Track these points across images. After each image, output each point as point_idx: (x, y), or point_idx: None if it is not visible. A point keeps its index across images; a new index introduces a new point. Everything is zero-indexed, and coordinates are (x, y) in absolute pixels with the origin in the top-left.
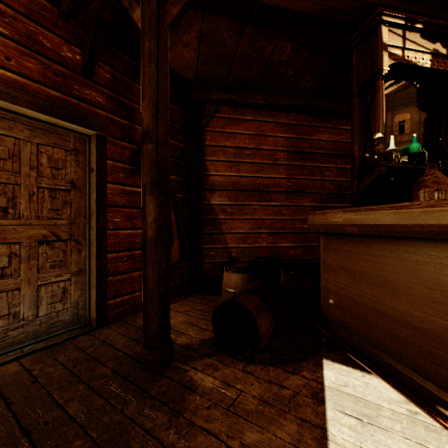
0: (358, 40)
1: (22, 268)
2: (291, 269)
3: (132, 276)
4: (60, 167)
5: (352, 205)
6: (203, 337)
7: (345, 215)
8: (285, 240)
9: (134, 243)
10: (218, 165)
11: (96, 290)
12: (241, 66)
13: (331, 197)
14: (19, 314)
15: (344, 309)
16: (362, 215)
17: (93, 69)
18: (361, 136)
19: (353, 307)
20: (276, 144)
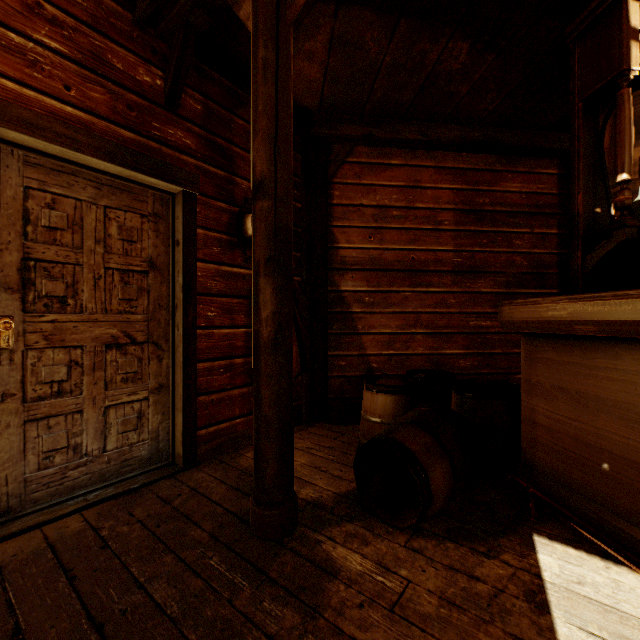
0: (583, 28)
1: (85, 382)
2: (470, 389)
3: (231, 396)
4: (134, 240)
5: (572, 290)
6: (338, 490)
7: (573, 305)
8: (451, 344)
9: (233, 348)
10: (351, 233)
11: (182, 415)
12: (388, 84)
13: (524, 279)
14: (81, 447)
15: (566, 455)
16: (608, 305)
17: (179, 98)
18: (588, 180)
19: (584, 454)
20: (437, 200)
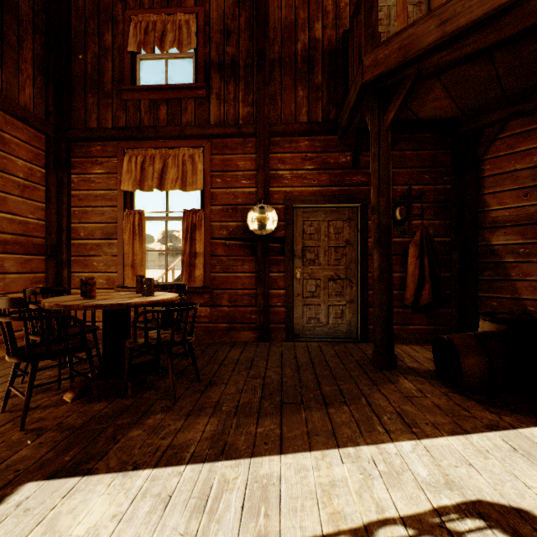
0: None
1: (321, 293)
2: None
3: None
4: (340, 232)
5: None
6: (432, 369)
7: None
8: None
9: None
10: (503, 196)
11: (360, 315)
12: (515, 77)
13: None
14: (319, 319)
15: None
16: None
17: (357, 161)
18: None
19: None
20: None
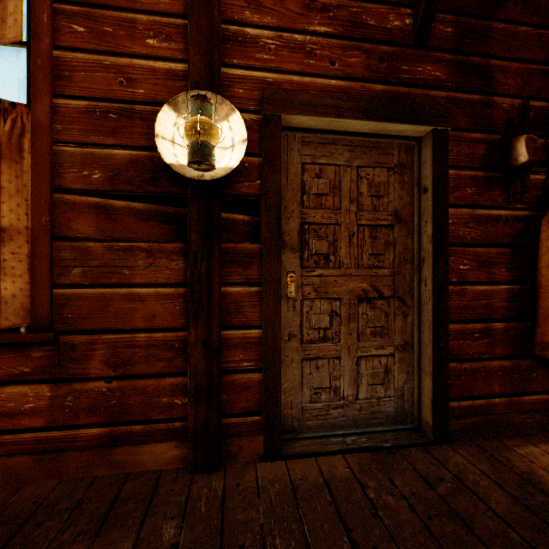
0: None
1: (342, 331)
2: None
3: (488, 368)
4: (381, 194)
5: None
6: None
7: None
8: None
9: (490, 309)
10: None
11: (431, 381)
12: None
13: None
14: (339, 390)
15: None
16: None
17: (429, 28)
18: None
19: None
20: None
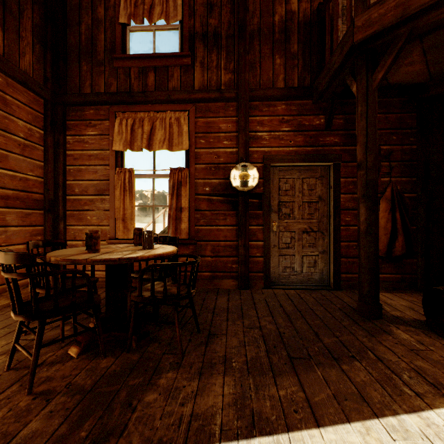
0: None
1: (295, 245)
2: None
3: None
4: (313, 189)
5: None
6: (417, 318)
7: None
8: None
9: None
10: None
11: (333, 265)
12: None
13: None
14: (294, 268)
15: None
16: None
17: (331, 123)
18: None
19: None
20: None
